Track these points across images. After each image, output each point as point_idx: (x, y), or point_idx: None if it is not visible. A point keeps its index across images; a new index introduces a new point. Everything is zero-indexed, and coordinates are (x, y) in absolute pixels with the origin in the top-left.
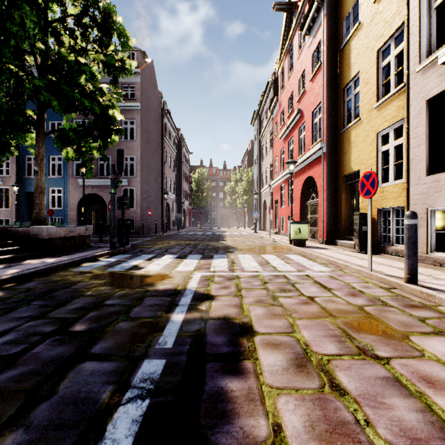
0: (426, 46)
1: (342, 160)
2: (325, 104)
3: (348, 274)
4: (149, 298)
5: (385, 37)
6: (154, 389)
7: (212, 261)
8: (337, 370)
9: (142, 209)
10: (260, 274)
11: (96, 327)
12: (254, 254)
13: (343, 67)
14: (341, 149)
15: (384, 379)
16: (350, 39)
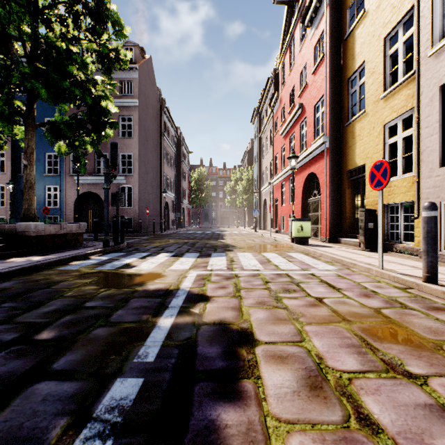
0: (439, 28)
1: (346, 155)
2: (327, 97)
3: (357, 273)
4: (136, 299)
5: (393, 23)
6: (122, 424)
7: (210, 260)
8: (363, 393)
9: (140, 208)
10: (261, 273)
11: (68, 334)
12: (255, 252)
13: (347, 58)
14: (344, 143)
15: (426, 408)
16: (354, 28)
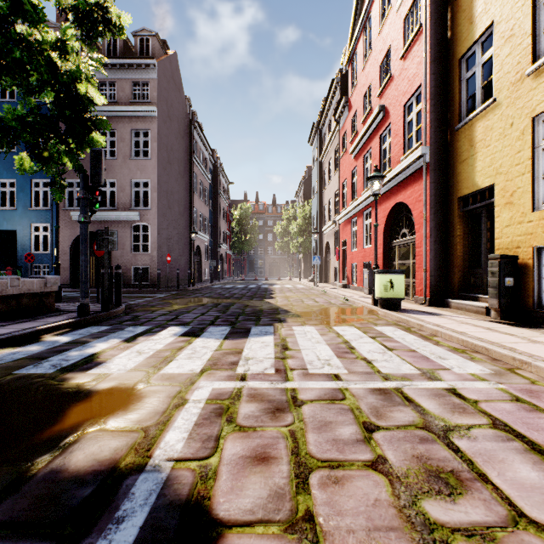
0: None
1: (457, 174)
2: (427, 87)
3: None
4: None
5: None
6: None
7: (245, 344)
8: None
9: (159, 254)
10: (345, 387)
11: None
12: (321, 324)
13: (460, 25)
14: (454, 155)
15: None
16: None
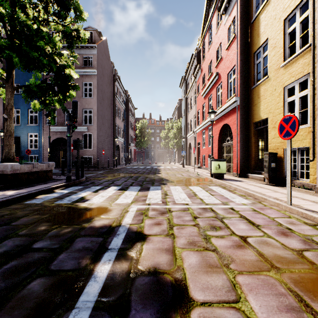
0: None
1: (252, 111)
2: (238, 67)
3: (268, 208)
4: (81, 239)
5: (291, 7)
6: None
7: (148, 193)
8: None
9: (98, 149)
10: (189, 207)
11: (2, 289)
12: (183, 185)
13: (253, 37)
14: (251, 101)
15: None
16: (259, 13)
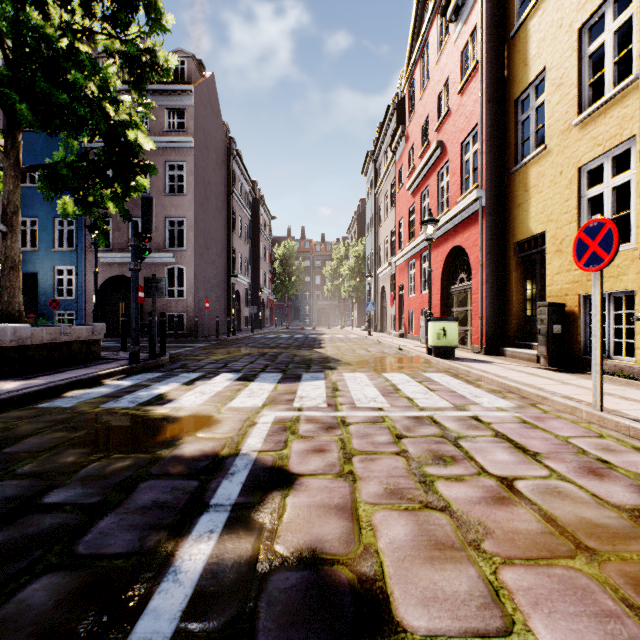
0: None
1: (513, 218)
2: (483, 128)
3: (553, 416)
4: (150, 483)
5: (595, 1)
6: None
7: (298, 387)
8: None
9: (196, 299)
10: (386, 415)
11: None
12: (371, 371)
13: (515, 66)
14: (510, 199)
15: None
16: (527, 17)
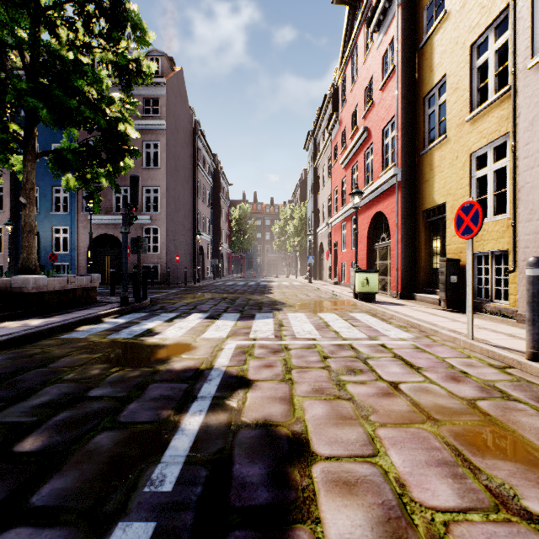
0: None
1: (422, 191)
2: (399, 119)
3: (439, 344)
4: (156, 385)
5: (481, 26)
6: None
7: (253, 323)
8: None
9: (168, 254)
10: (317, 343)
11: (59, 443)
12: (309, 312)
13: (424, 71)
14: (420, 176)
15: None
16: (432, 33)
